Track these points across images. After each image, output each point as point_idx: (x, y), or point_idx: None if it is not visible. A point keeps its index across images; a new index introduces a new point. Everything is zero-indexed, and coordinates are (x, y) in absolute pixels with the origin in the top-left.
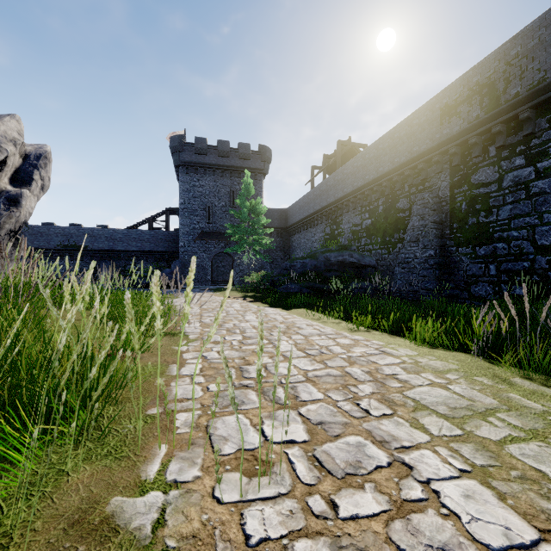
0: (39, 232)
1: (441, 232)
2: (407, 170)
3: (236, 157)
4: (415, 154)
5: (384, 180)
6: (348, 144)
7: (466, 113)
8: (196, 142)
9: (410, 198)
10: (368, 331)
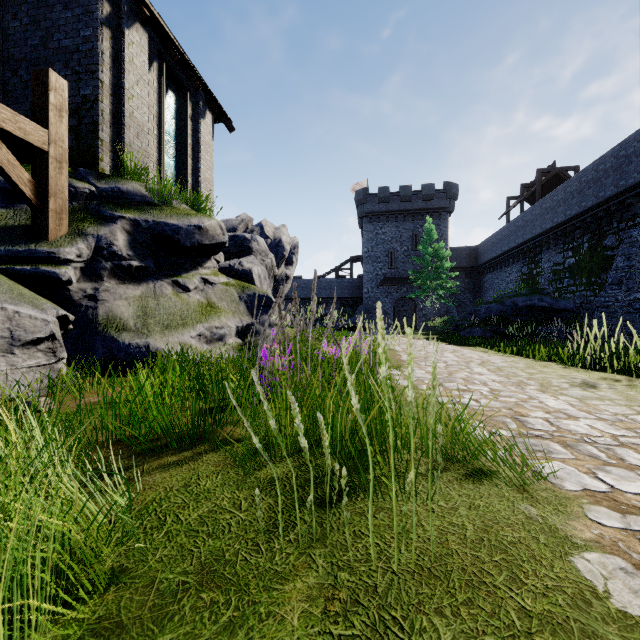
0: None
1: None
2: (613, 205)
3: (418, 200)
4: (621, 188)
5: (587, 216)
6: (551, 170)
7: None
8: (379, 192)
9: (618, 235)
10: (512, 356)
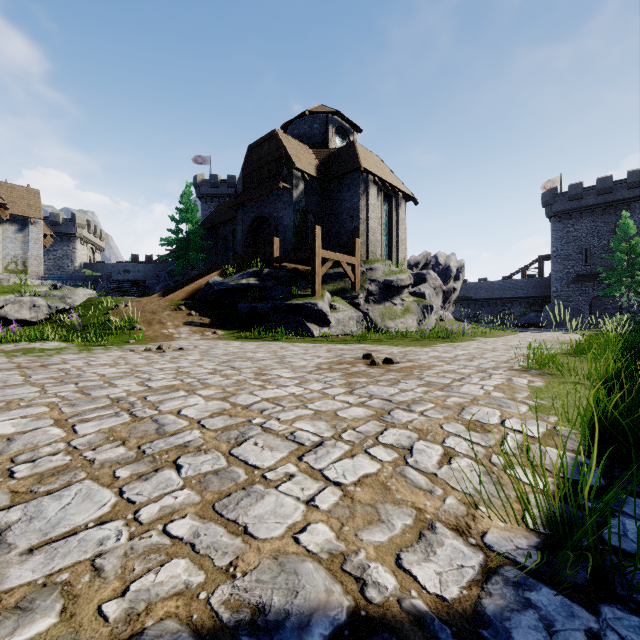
0: None
1: None
2: None
3: (622, 189)
4: None
5: None
6: None
7: None
8: (569, 190)
9: None
10: None
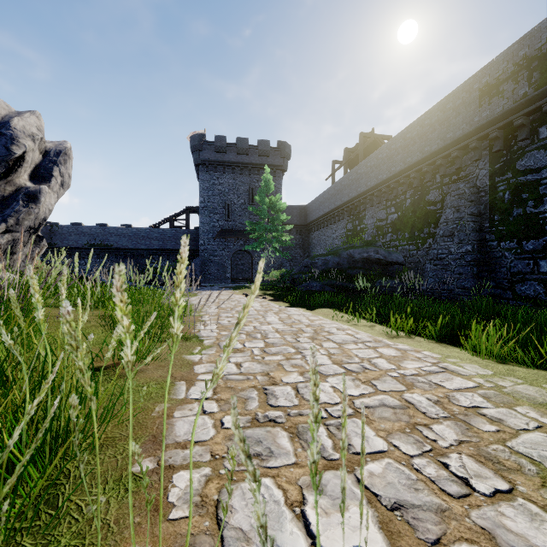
0: (68, 231)
1: (479, 226)
2: (439, 158)
3: (255, 155)
4: (448, 141)
5: (412, 171)
6: (371, 136)
7: (510, 91)
8: (216, 140)
9: (442, 189)
10: (409, 336)
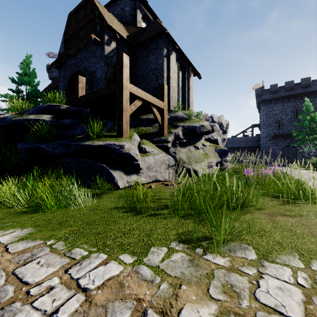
0: None
1: None
2: None
3: (298, 88)
4: None
5: None
6: None
7: None
8: (271, 88)
9: None
10: None
